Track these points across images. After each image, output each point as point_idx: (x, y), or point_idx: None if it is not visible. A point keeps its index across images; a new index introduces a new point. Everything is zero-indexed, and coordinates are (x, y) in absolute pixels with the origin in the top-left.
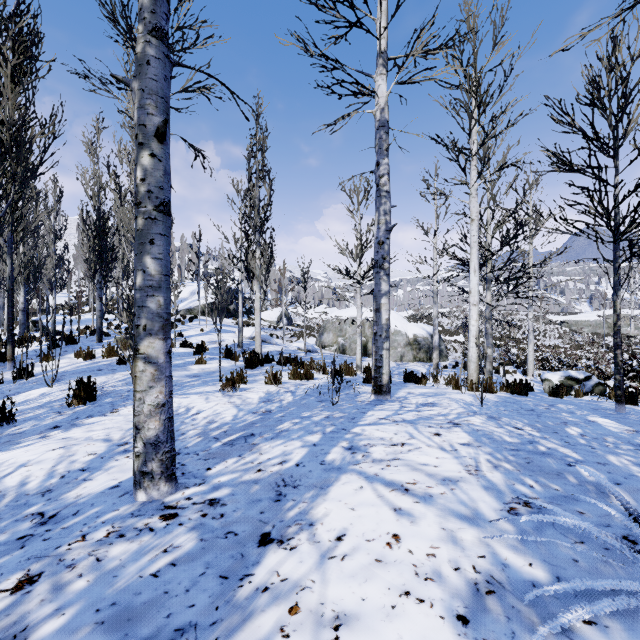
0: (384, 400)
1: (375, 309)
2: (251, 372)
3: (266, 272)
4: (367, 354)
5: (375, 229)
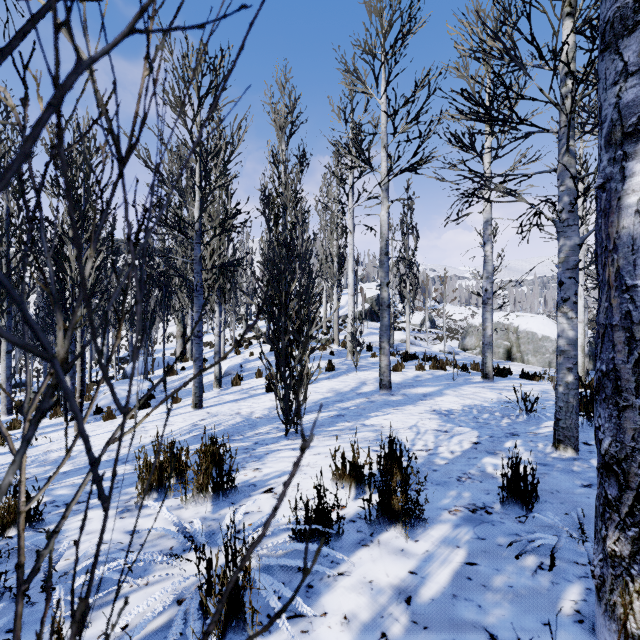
0: (487, 382)
1: (483, 329)
2: (405, 364)
3: (414, 296)
4: (511, 358)
5: (483, 281)
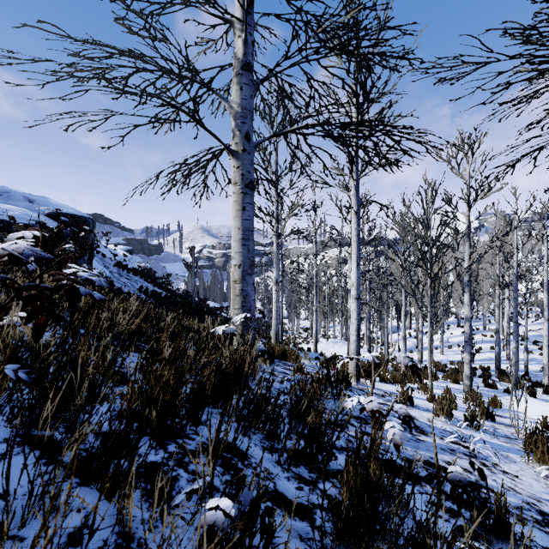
0: None
1: None
2: (539, 351)
3: None
4: None
5: None
